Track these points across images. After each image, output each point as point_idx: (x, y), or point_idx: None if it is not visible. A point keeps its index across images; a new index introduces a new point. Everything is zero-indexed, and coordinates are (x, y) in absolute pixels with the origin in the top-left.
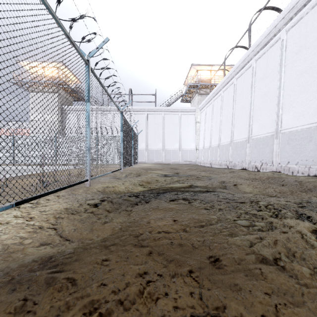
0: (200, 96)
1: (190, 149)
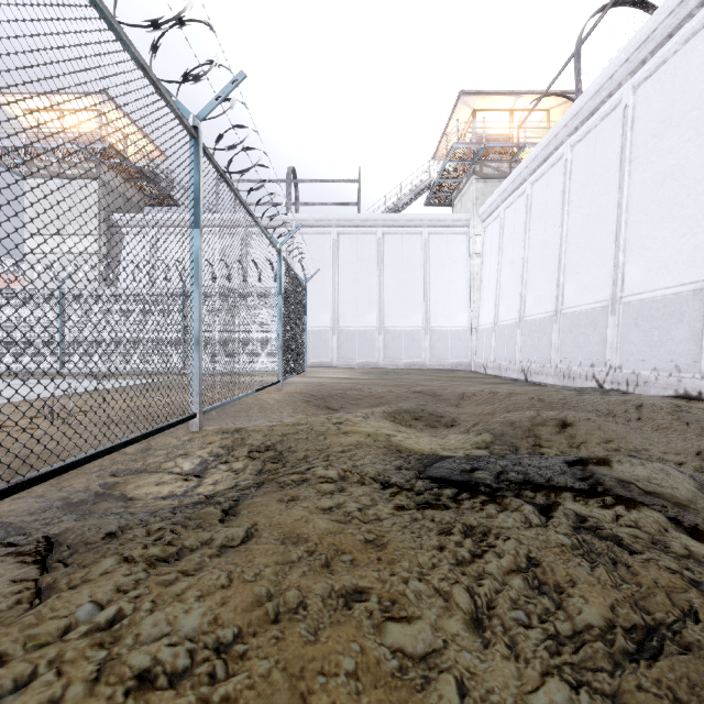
0: (482, 182)
1: (456, 328)
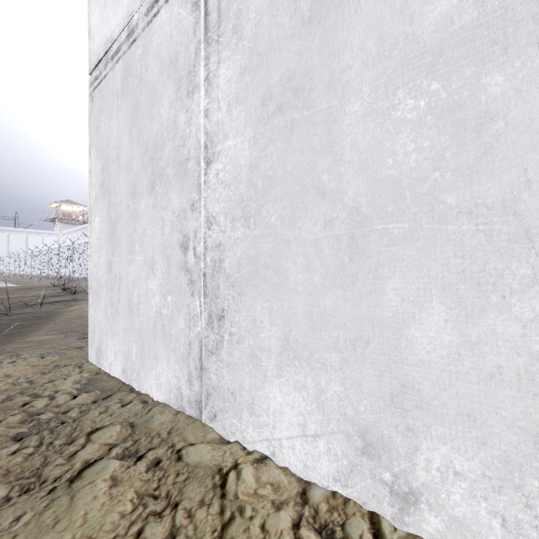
0: (63, 224)
1: None
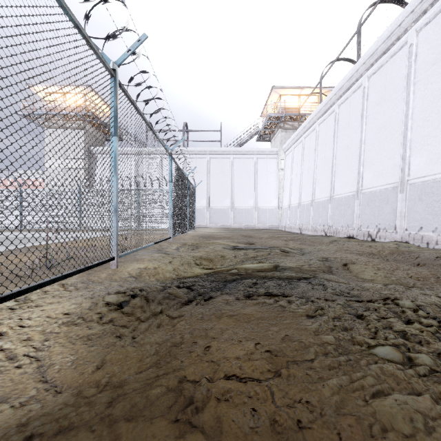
0: (284, 132)
1: (271, 207)
